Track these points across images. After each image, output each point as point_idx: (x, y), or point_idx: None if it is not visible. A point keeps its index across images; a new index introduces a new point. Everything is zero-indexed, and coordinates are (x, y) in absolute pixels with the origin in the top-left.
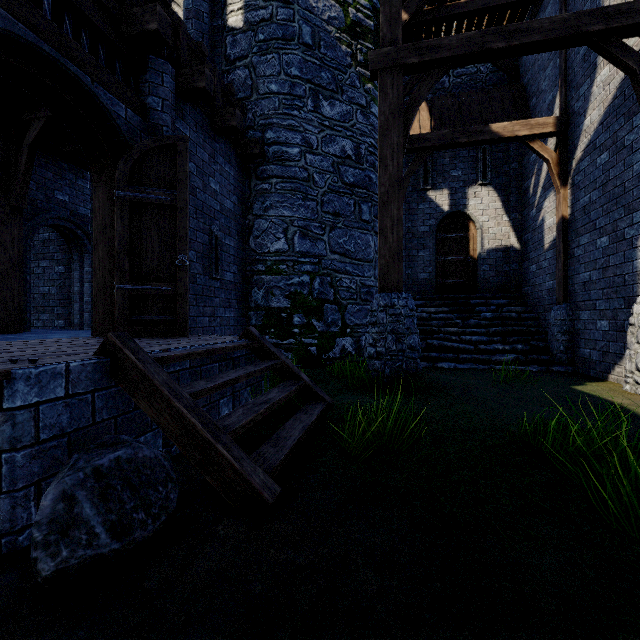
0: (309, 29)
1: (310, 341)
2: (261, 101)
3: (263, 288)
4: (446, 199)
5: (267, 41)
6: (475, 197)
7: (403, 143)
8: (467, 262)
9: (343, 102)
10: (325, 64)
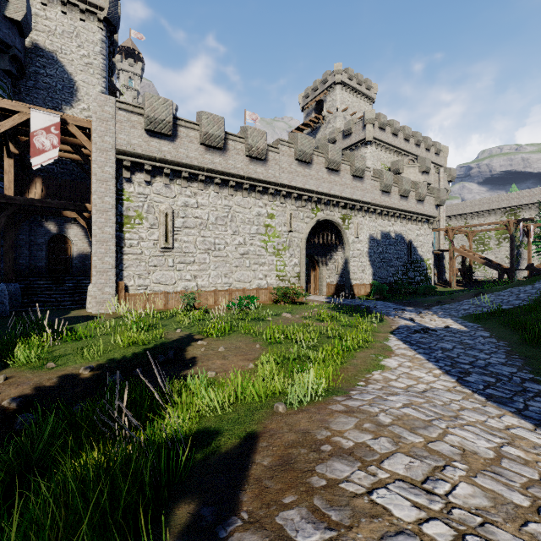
0: None
1: None
2: None
3: None
4: (55, 227)
5: None
6: (71, 229)
7: None
8: (67, 259)
9: None
10: None
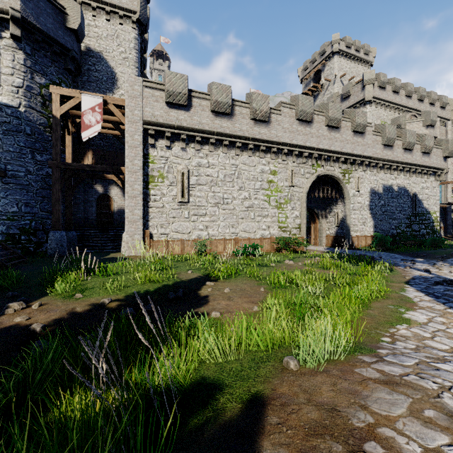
0: (30, 128)
1: (30, 245)
2: (5, 153)
3: (6, 226)
4: (101, 189)
5: (8, 131)
6: (113, 189)
7: (60, 188)
8: (110, 213)
9: (47, 154)
10: (38, 141)
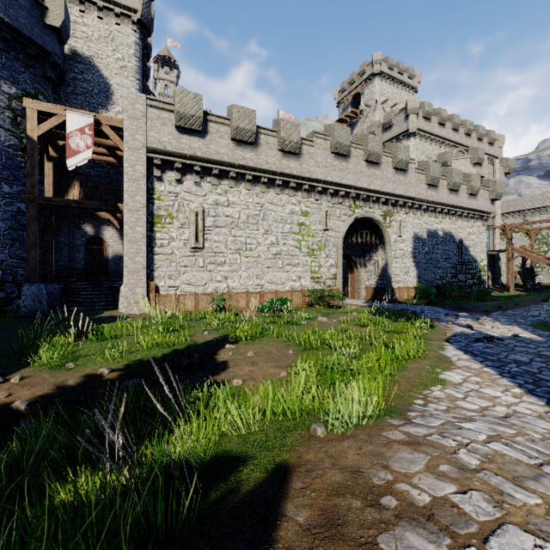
0: None
1: None
2: None
3: None
4: (92, 229)
5: None
6: (107, 230)
7: (38, 229)
8: (103, 260)
9: (19, 185)
10: (6, 167)
